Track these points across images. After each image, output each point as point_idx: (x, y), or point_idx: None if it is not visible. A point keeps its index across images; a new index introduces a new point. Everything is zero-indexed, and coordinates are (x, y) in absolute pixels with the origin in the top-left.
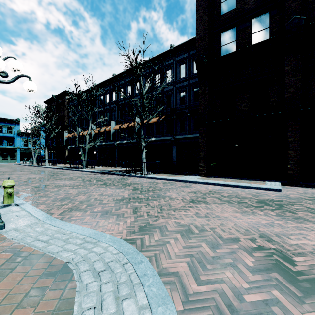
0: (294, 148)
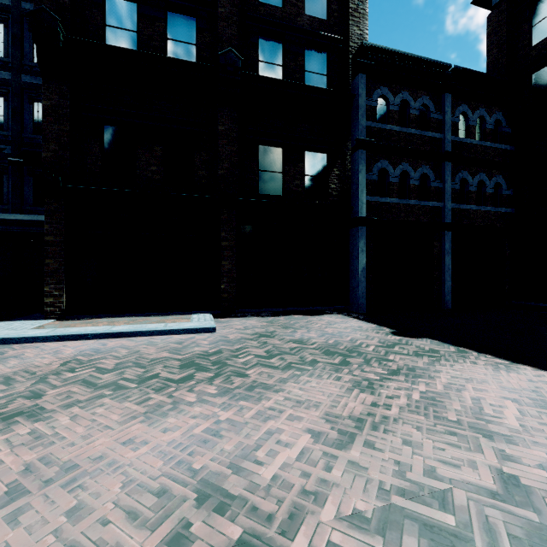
0: (229, 257)
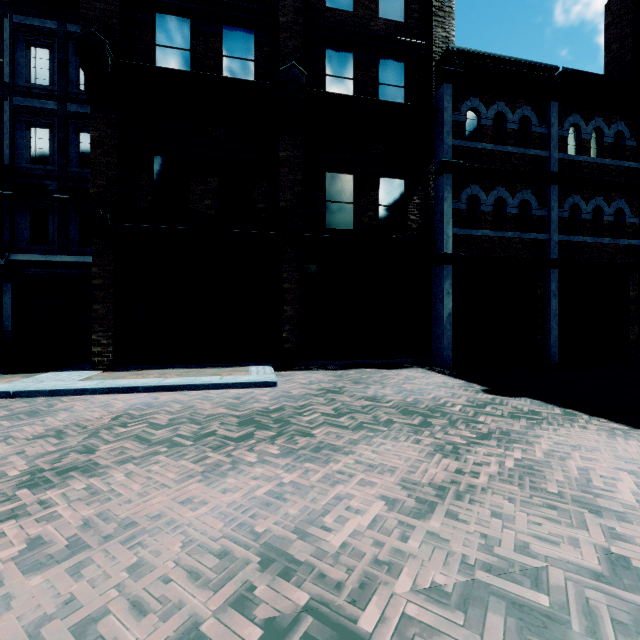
0: (292, 302)
